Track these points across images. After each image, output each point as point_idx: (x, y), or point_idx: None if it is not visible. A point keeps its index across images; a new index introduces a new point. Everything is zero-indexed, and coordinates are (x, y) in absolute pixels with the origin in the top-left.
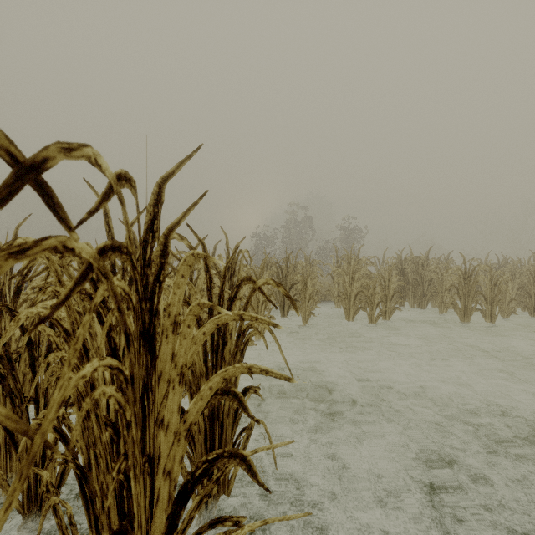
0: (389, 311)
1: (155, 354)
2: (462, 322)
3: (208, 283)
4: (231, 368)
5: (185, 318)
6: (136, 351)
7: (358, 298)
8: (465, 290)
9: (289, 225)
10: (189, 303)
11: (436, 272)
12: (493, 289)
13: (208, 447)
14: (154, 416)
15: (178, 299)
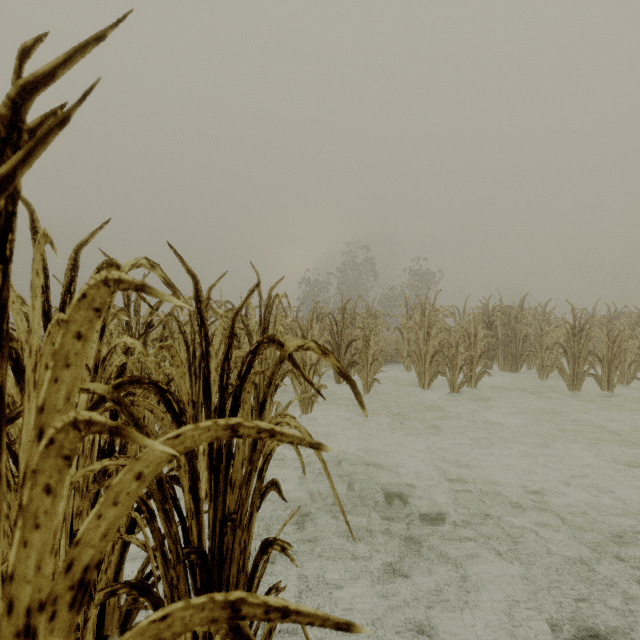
0: (475, 376)
1: None
2: (571, 390)
3: (203, 346)
4: (177, 608)
5: (34, 466)
6: None
7: (434, 359)
8: (574, 349)
9: (346, 268)
10: (158, 385)
11: (535, 325)
12: (611, 348)
13: None
14: None
15: (64, 397)
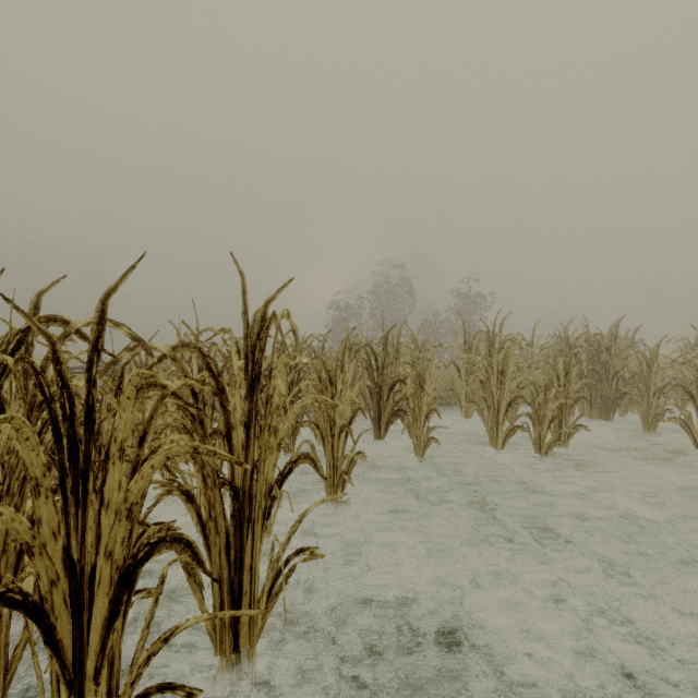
0: (567, 431)
1: None
2: None
3: None
4: None
5: None
6: None
7: None
8: None
9: (381, 290)
10: None
11: (638, 360)
12: None
13: None
14: None
15: None
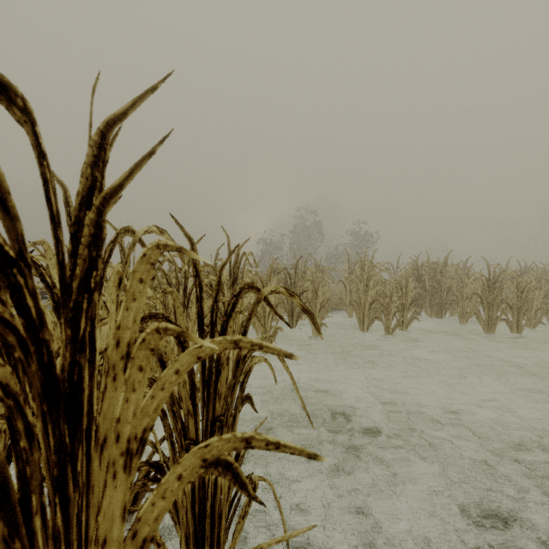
0: (406, 321)
1: (89, 413)
2: (486, 333)
3: (197, 292)
4: (215, 440)
5: (134, 354)
6: (38, 418)
7: (372, 307)
8: (489, 298)
9: (297, 230)
10: (169, 320)
11: (456, 278)
12: (520, 297)
13: (197, 512)
14: (84, 520)
15: (133, 319)
